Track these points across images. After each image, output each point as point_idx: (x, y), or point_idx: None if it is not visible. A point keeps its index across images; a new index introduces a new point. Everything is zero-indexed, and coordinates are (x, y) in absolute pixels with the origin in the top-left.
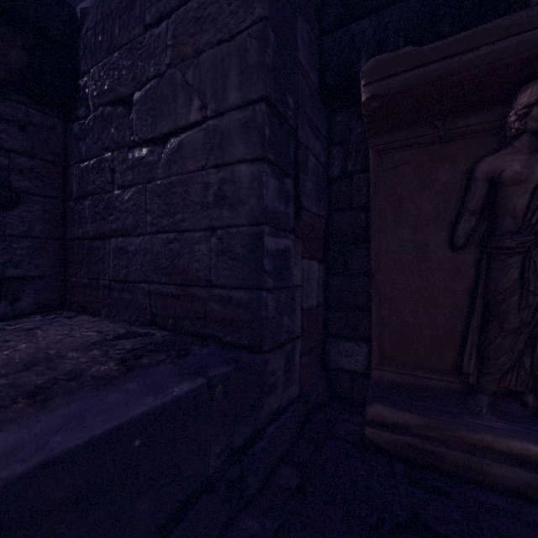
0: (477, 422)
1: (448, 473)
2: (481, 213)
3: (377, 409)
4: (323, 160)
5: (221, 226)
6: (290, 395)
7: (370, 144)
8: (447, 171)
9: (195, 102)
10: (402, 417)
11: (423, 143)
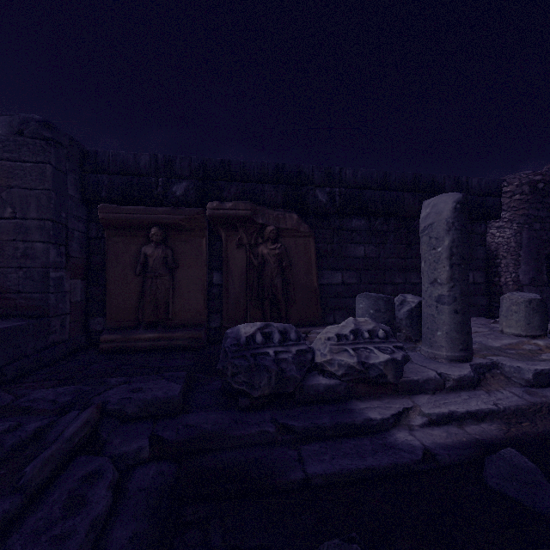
0: (138, 332)
1: (129, 351)
2: (144, 264)
3: (105, 336)
4: (85, 230)
5: (26, 267)
6: (64, 339)
7: (105, 231)
8: (135, 247)
9: (8, 209)
10: (114, 337)
11: (126, 236)
